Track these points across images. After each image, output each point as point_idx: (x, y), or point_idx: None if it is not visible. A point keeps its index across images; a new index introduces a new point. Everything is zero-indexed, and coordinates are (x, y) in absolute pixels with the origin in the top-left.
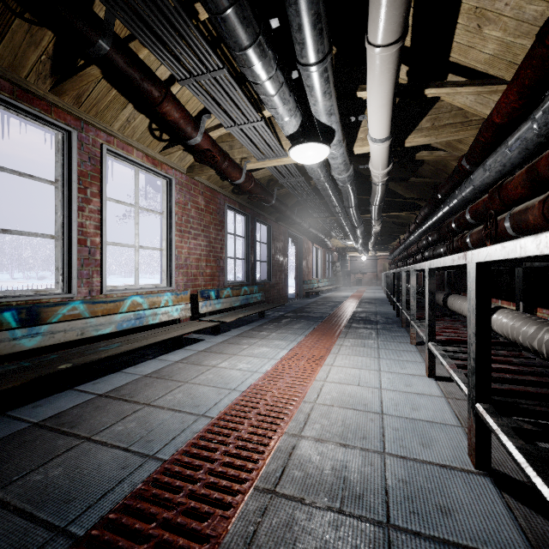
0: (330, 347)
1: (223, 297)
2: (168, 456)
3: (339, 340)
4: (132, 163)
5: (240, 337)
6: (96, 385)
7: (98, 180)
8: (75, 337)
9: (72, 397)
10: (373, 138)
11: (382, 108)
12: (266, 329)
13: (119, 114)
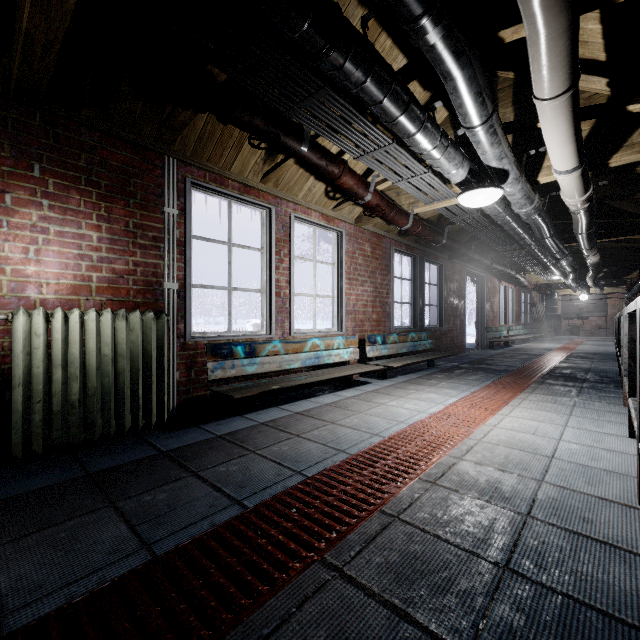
0: (509, 400)
1: (389, 342)
2: (354, 452)
3: (522, 395)
4: (311, 223)
5: (407, 383)
6: (291, 406)
7: (288, 243)
8: (276, 368)
9: (278, 412)
10: (557, 171)
11: (561, 144)
12: (435, 378)
13: (303, 186)
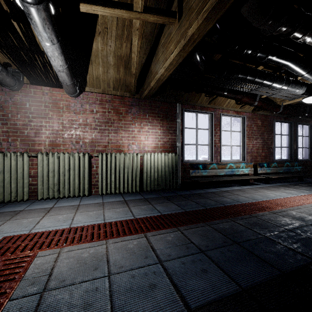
0: None
1: (271, 167)
2: (244, 203)
3: None
4: (229, 116)
5: (280, 186)
6: (220, 189)
7: (219, 125)
8: (214, 174)
9: (215, 189)
10: None
11: None
12: (299, 185)
13: (225, 102)
